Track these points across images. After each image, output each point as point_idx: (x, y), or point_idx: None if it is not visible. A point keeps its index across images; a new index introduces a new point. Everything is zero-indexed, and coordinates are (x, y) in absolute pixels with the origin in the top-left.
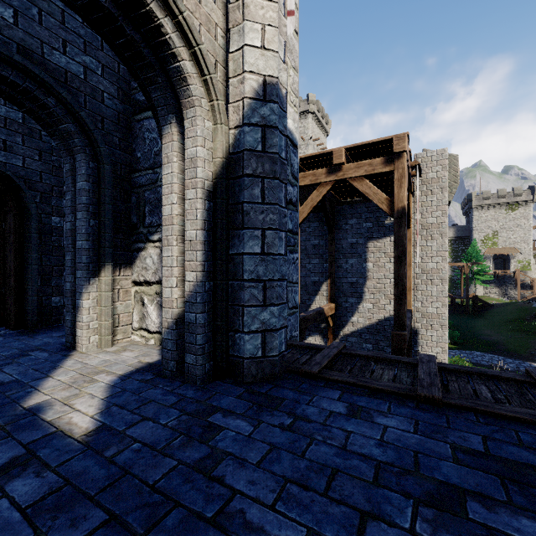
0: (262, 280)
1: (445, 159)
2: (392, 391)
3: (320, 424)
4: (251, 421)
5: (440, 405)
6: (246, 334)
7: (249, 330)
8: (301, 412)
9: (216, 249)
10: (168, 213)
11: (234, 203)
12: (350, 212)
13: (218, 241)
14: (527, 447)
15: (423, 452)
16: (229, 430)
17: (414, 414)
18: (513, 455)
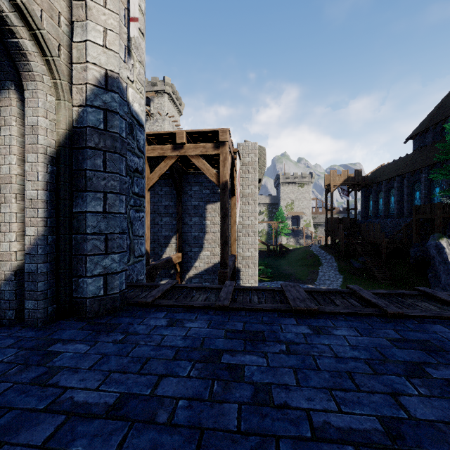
0: (104, 234)
1: (256, 149)
2: (201, 306)
3: (145, 334)
4: (89, 343)
5: (227, 310)
6: (89, 278)
7: (91, 274)
8: (133, 330)
9: (59, 207)
10: (6, 172)
11: (78, 169)
12: (194, 181)
13: (61, 201)
14: (264, 323)
15: (208, 337)
16: (67, 353)
17: (210, 318)
18: (256, 328)
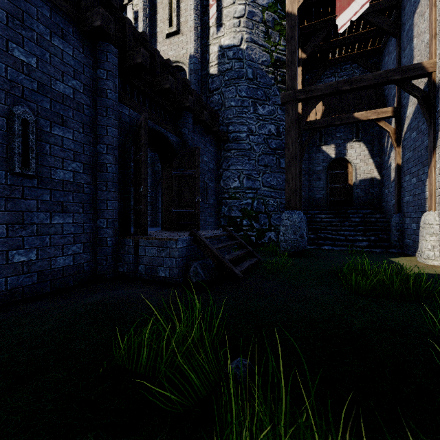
0: None
1: None
2: None
3: None
4: None
5: None
6: None
7: None
8: None
9: None
10: None
11: None
12: None
13: None
14: None
15: None
16: None
17: None
18: None
